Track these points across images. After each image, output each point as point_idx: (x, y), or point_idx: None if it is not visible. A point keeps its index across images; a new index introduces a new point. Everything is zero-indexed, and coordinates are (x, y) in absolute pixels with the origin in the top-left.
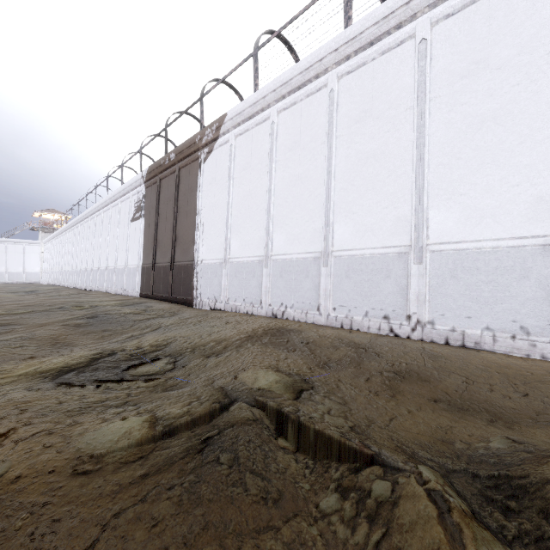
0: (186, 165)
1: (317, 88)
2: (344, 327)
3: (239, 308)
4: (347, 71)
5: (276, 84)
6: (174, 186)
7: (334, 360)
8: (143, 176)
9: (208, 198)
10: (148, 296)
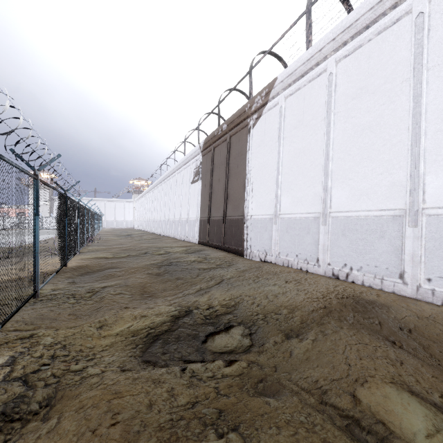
0: (236, 132)
1: (394, 20)
2: None
3: (291, 263)
4: None
5: (336, 32)
6: (225, 152)
7: None
8: (201, 147)
9: (257, 160)
10: (204, 244)
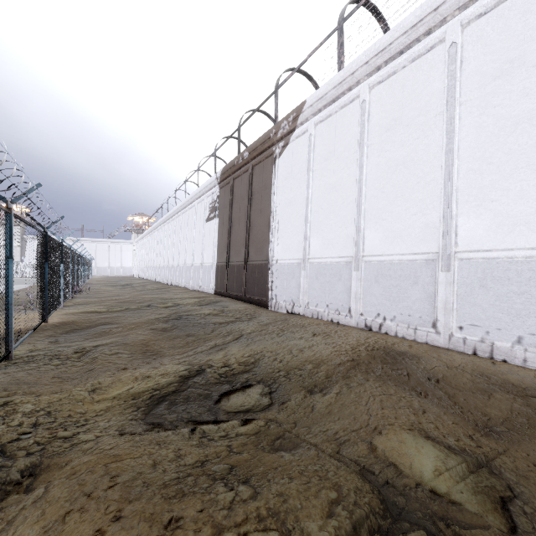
0: (260, 162)
1: (428, 48)
2: (478, 354)
3: (321, 314)
4: (478, 14)
5: (369, 55)
6: (247, 184)
7: (498, 417)
8: (218, 177)
9: (283, 195)
10: (222, 294)
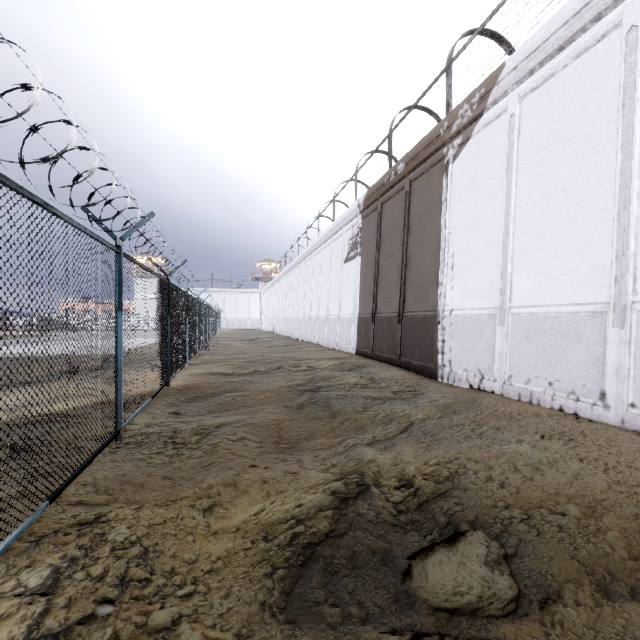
0: (421, 174)
1: None
2: None
3: (538, 396)
4: None
5: None
6: (401, 208)
7: None
8: (360, 205)
9: (462, 214)
10: (366, 355)
